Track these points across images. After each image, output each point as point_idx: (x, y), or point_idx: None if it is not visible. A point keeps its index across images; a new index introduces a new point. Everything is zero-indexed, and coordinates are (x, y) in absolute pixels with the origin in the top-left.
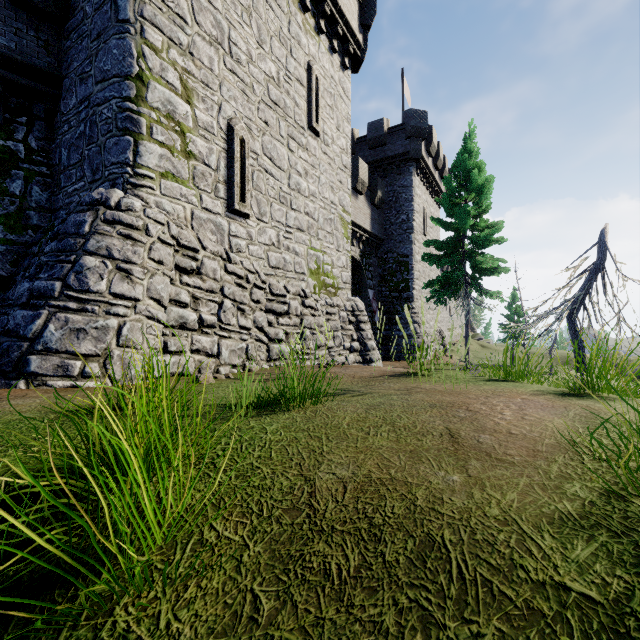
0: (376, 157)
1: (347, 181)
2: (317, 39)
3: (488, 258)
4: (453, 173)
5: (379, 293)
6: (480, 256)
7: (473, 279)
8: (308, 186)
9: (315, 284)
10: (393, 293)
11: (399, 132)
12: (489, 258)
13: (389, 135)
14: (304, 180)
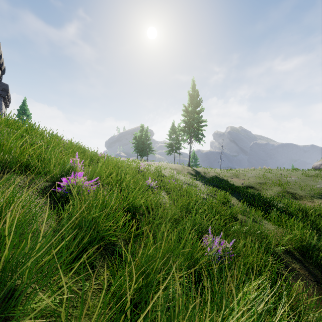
0: None
1: None
2: None
3: None
4: (20, 108)
5: None
6: None
7: None
8: None
9: None
10: None
11: None
12: None
13: None
14: None
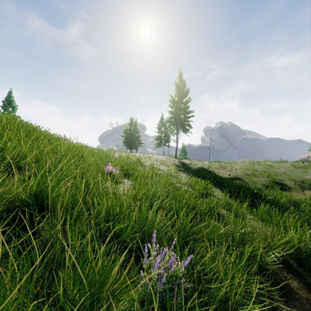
0: None
1: None
2: None
3: None
4: (5, 100)
5: None
6: None
7: None
8: None
9: None
10: None
11: None
12: None
13: None
14: None
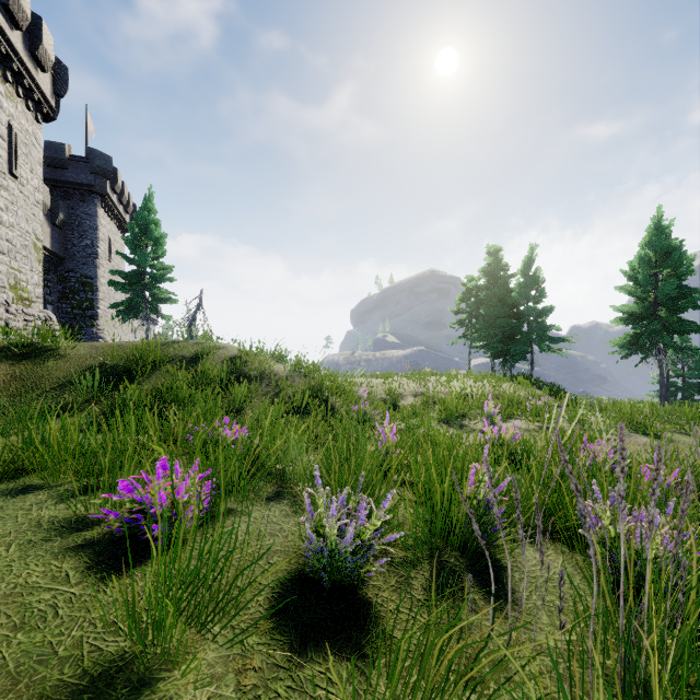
0: (56, 177)
1: (40, 214)
2: (16, 102)
3: (164, 291)
4: (136, 221)
5: (59, 309)
6: (158, 289)
7: (152, 305)
8: (9, 219)
9: (14, 296)
10: (76, 310)
11: (83, 164)
12: (164, 291)
13: (72, 162)
14: (6, 214)
